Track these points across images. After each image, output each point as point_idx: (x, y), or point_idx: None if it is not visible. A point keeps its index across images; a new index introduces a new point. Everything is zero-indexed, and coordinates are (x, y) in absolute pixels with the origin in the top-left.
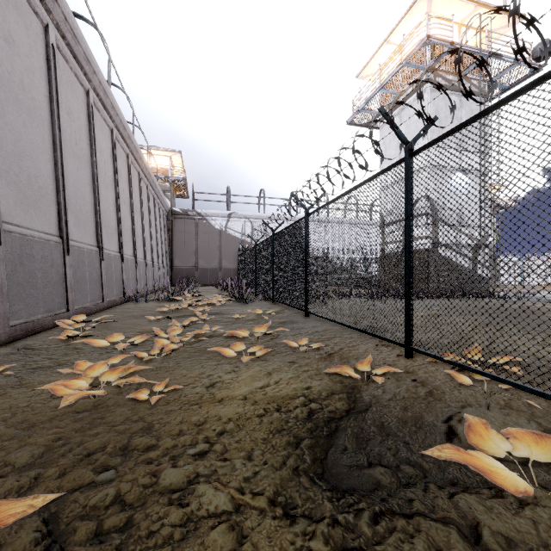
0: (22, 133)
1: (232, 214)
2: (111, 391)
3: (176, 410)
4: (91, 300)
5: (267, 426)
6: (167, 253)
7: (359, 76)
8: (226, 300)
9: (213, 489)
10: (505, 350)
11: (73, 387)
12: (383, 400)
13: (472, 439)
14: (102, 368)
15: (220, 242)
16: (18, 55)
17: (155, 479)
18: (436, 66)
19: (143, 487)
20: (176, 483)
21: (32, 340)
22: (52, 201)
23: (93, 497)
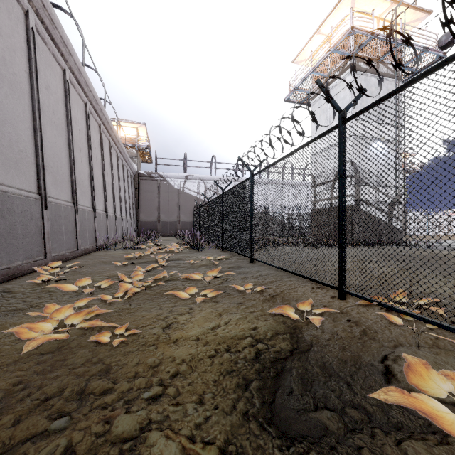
0: (4, 103)
1: (188, 176)
2: (75, 332)
3: (134, 351)
4: (67, 249)
5: (217, 367)
6: (134, 209)
7: (294, 61)
8: (183, 248)
9: (165, 438)
10: (424, 292)
11: (39, 330)
12: (323, 340)
13: (412, 382)
14: (68, 311)
15: (179, 199)
16: (0, 35)
17: (108, 427)
18: (359, 53)
19: (95, 436)
20: (128, 431)
21: (11, 284)
22: (31, 163)
23: (44, 448)
